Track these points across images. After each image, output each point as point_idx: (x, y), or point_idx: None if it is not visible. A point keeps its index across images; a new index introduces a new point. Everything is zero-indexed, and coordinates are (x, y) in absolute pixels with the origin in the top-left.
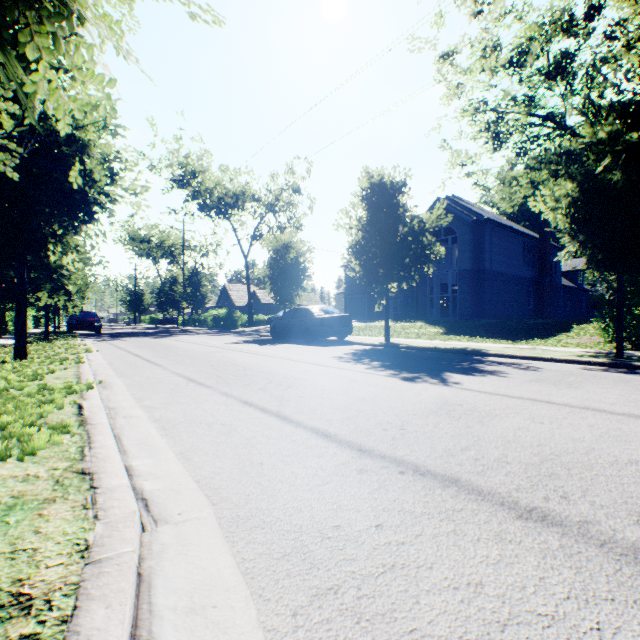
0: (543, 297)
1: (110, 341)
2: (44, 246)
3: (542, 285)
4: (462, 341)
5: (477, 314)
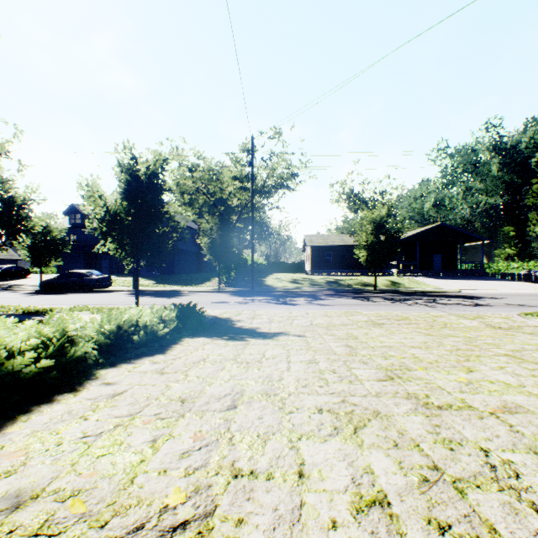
0: (201, 261)
1: None
2: None
3: (201, 255)
4: (169, 287)
5: (170, 272)
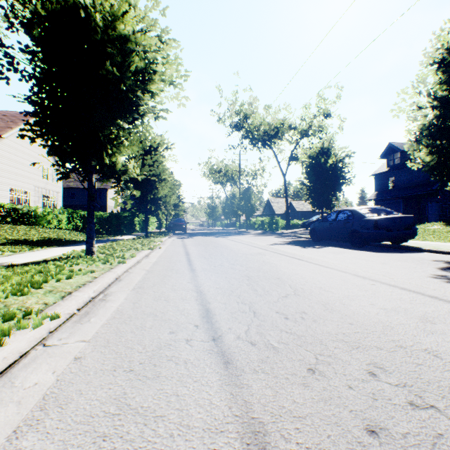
0: None
1: (184, 238)
2: (109, 154)
3: None
4: None
5: None
